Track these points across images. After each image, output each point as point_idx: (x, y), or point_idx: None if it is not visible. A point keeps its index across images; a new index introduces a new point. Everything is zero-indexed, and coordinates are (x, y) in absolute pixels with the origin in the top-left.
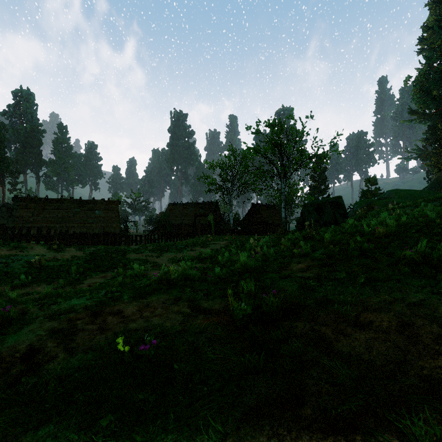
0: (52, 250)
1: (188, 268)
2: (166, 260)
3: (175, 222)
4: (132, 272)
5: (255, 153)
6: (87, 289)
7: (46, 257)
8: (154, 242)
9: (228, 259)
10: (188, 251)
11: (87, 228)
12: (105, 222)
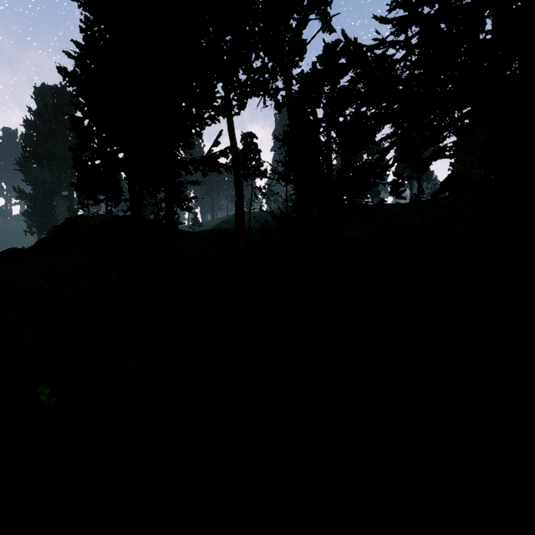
0: None
1: None
2: None
3: None
4: None
5: None
6: None
7: None
8: None
9: None
10: None
11: None
12: None
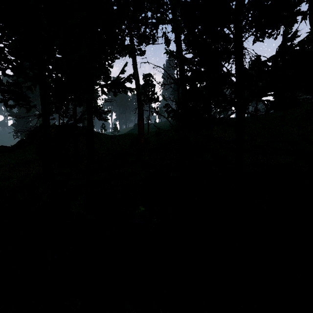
0: None
1: None
2: None
3: None
4: None
5: None
6: None
7: None
8: None
9: None
10: None
11: None
12: None
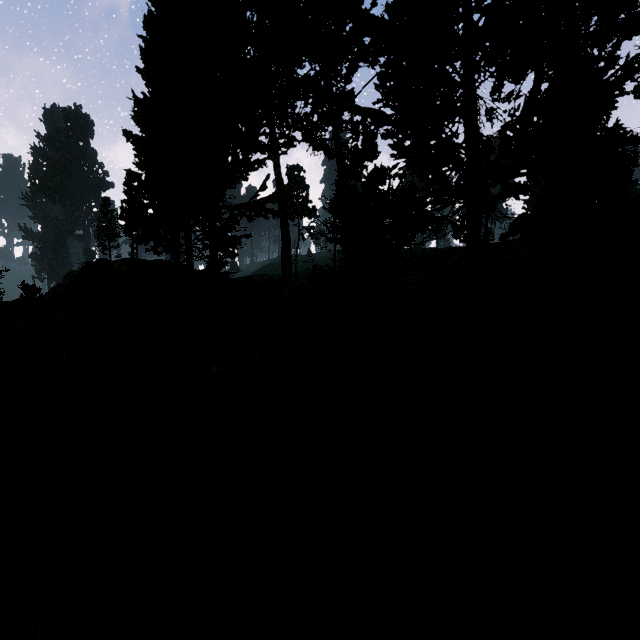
0: None
1: None
2: None
3: None
4: None
5: None
6: None
7: None
8: None
9: None
10: None
11: None
12: None
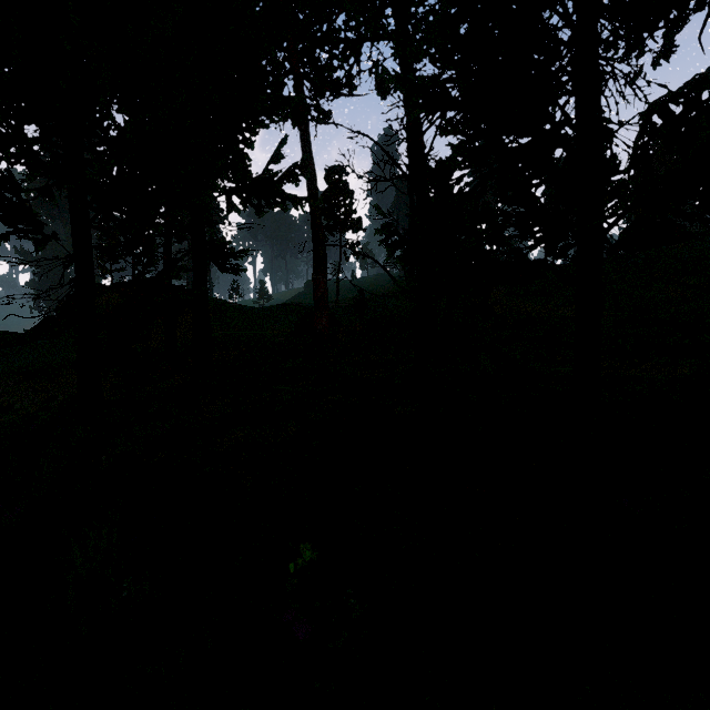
0: None
1: None
2: None
3: None
4: None
5: None
6: None
7: None
8: None
9: None
10: None
11: None
12: None
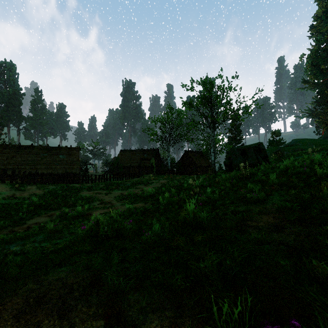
0: (14, 188)
1: (127, 211)
2: (113, 198)
3: (125, 165)
4: (74, 212)
5: (189, 107)
6: (11, 237)
7: (5, 195)
8: (106, 181)
9: (168, 200)
10: (133, 188)
11: (52, 169)
12: (67, 165)
